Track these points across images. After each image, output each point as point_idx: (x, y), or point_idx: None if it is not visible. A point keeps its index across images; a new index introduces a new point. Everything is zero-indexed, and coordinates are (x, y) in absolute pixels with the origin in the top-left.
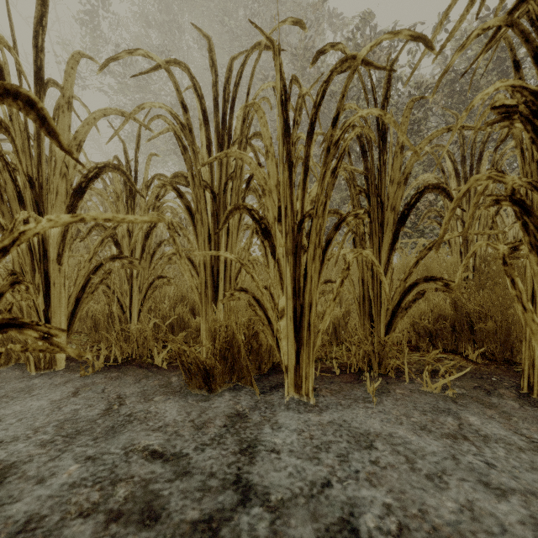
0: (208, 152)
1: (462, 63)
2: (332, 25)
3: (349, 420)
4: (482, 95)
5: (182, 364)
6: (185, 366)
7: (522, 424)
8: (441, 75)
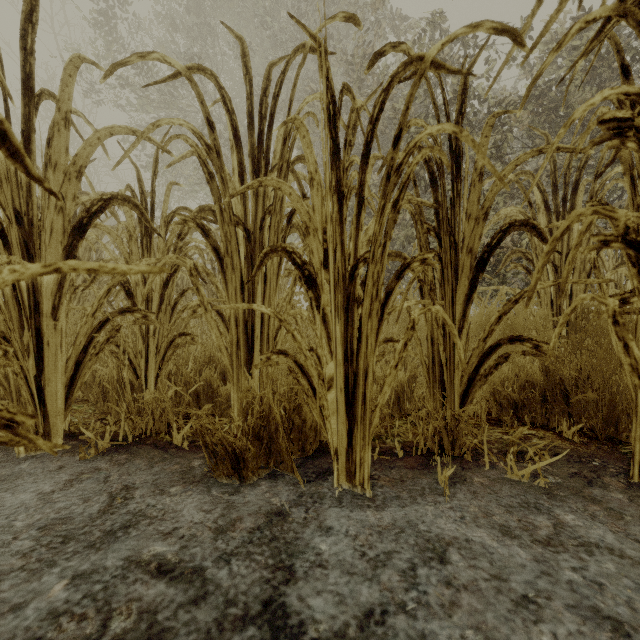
0: (240, 180)
1: (551, 74)
2: (395, 29)
3: (414, 519)
4: (585, 106)
5: (206, 446)
6: (209, 449)
7: (634, 524)
8: (532, 81)
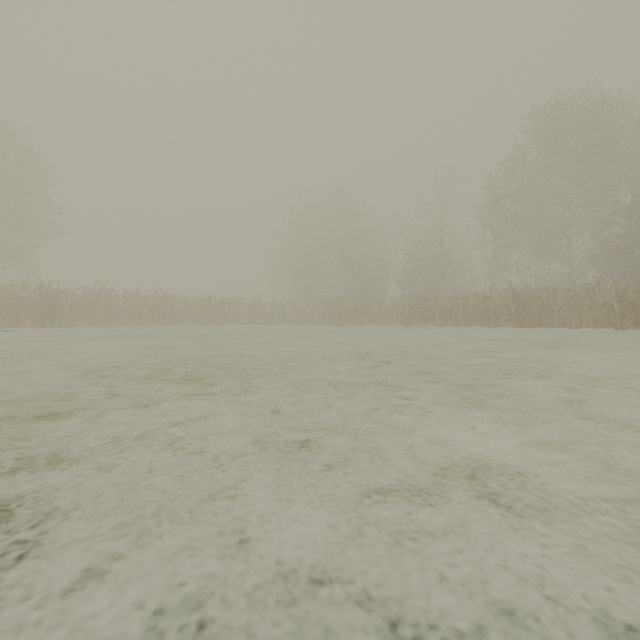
0: None
1: None
2: None
3: None
4: None
5: None
6: None
7: None
8: None
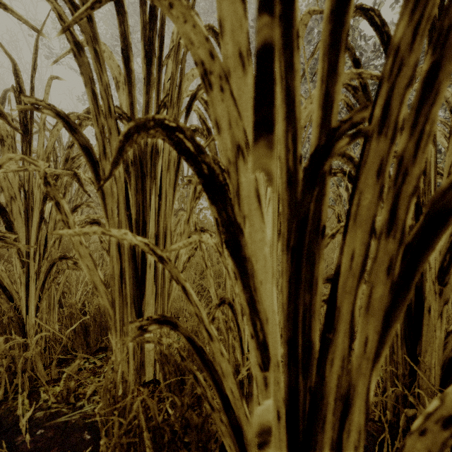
0: (124, 61)
1: None
2: None
3: None
4: None
5: None
6: None
7: None
8: None
